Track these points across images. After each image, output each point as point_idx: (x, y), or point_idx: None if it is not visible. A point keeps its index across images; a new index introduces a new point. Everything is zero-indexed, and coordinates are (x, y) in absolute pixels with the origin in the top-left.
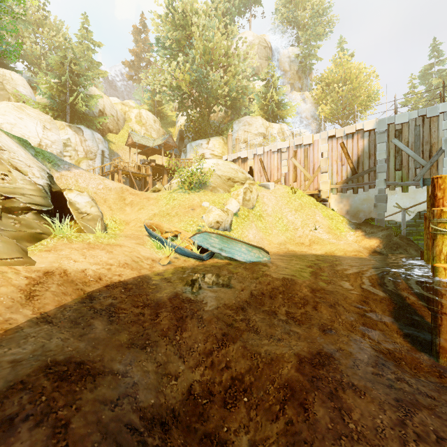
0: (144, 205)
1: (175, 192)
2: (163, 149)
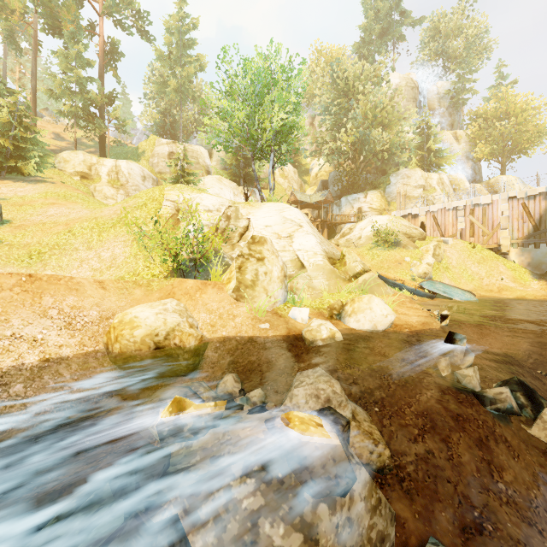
0: None
1: (375, 249)
2: (322, 205)
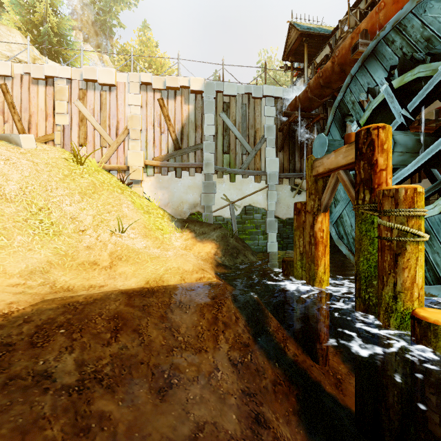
0: None
1: None
2: None
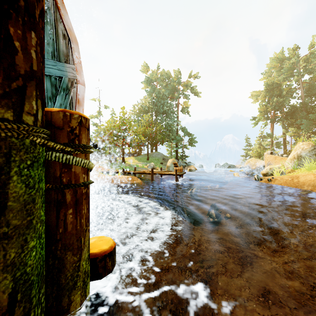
0: None
1: None
2: None
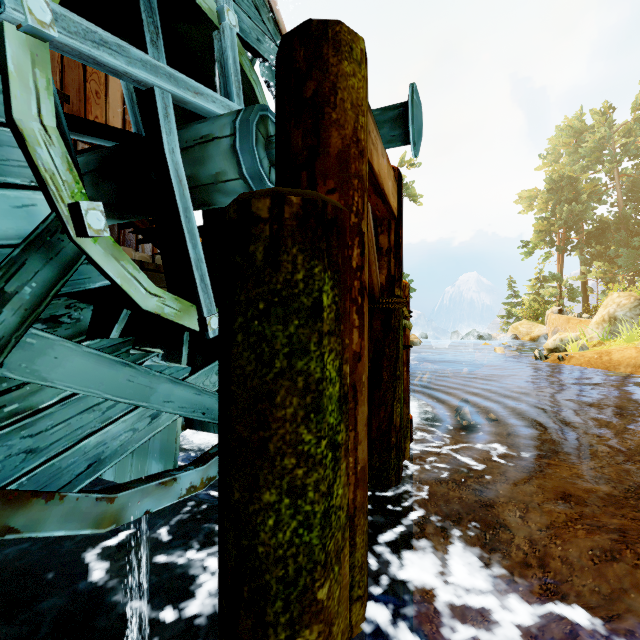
0: None
1: None
2: None
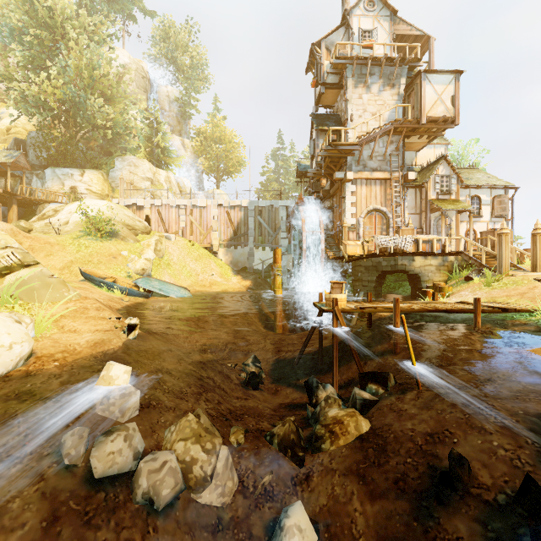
0: (51, 251)
1: (83, 238)
2: (9, 170)
